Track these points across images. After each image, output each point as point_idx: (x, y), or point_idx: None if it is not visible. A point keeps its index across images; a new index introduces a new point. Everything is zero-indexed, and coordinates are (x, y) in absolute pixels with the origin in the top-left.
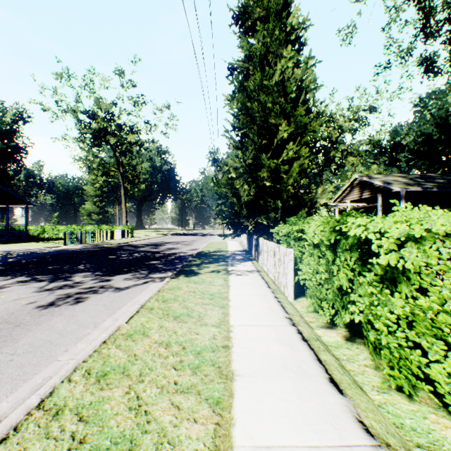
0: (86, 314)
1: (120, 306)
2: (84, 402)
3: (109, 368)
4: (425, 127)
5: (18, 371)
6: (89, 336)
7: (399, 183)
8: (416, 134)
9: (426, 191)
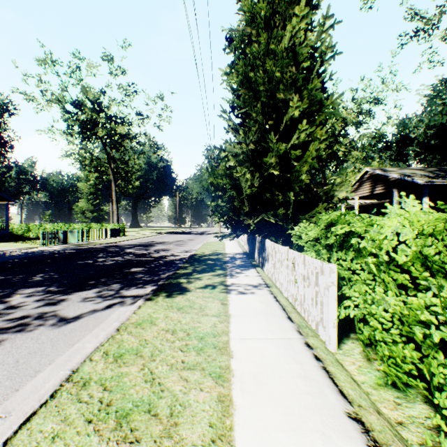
0: None
1: (38, 368)
2: None
3: None
4: (438, 117)
5: None
6: None
7: (420, 176)
8: (426, 126)
9: None
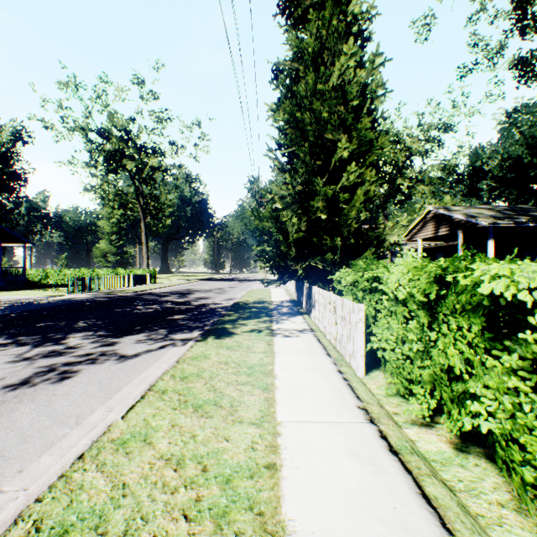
0: (69, 400)
1: (120, 386)
2: None
3: (75, 517)
4: (514, 148)
5: None
6: (63, 441)
7: (486, 216)
8: (501, 157)
9: (520, 226)
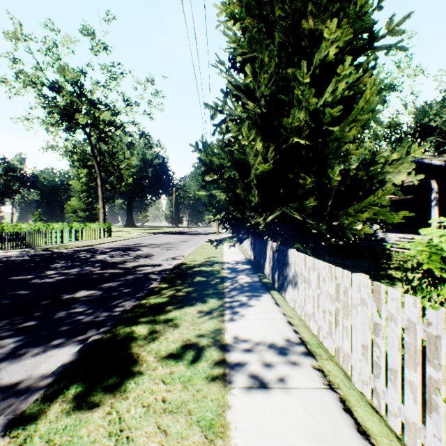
0: None
1: None
2: None
3: None
4: None
5: None
6: None
7: None
8: None
9: None
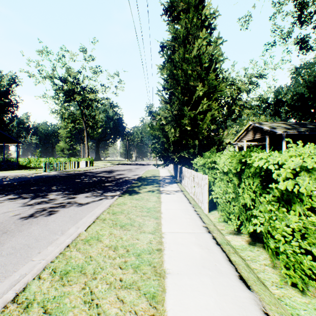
0: (56, 224)
1: (81, 217)
2: (49, 297)
3: (70, 268)
4: (299, 88)
5: (1, 269)
6: (57, 241)
7: (282, 128)
8: (292, 93)
9: (301, 133)
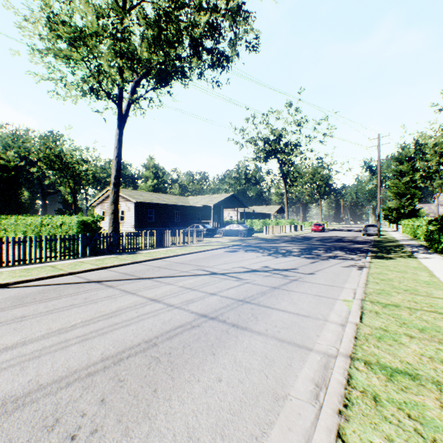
0: None
1: None
2: None
3: None
4: None
5: None
6: None
7: None
8: None
9: None
